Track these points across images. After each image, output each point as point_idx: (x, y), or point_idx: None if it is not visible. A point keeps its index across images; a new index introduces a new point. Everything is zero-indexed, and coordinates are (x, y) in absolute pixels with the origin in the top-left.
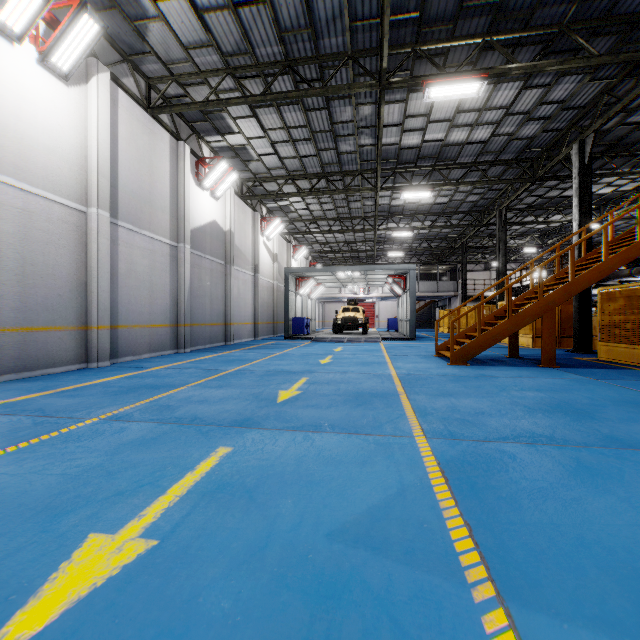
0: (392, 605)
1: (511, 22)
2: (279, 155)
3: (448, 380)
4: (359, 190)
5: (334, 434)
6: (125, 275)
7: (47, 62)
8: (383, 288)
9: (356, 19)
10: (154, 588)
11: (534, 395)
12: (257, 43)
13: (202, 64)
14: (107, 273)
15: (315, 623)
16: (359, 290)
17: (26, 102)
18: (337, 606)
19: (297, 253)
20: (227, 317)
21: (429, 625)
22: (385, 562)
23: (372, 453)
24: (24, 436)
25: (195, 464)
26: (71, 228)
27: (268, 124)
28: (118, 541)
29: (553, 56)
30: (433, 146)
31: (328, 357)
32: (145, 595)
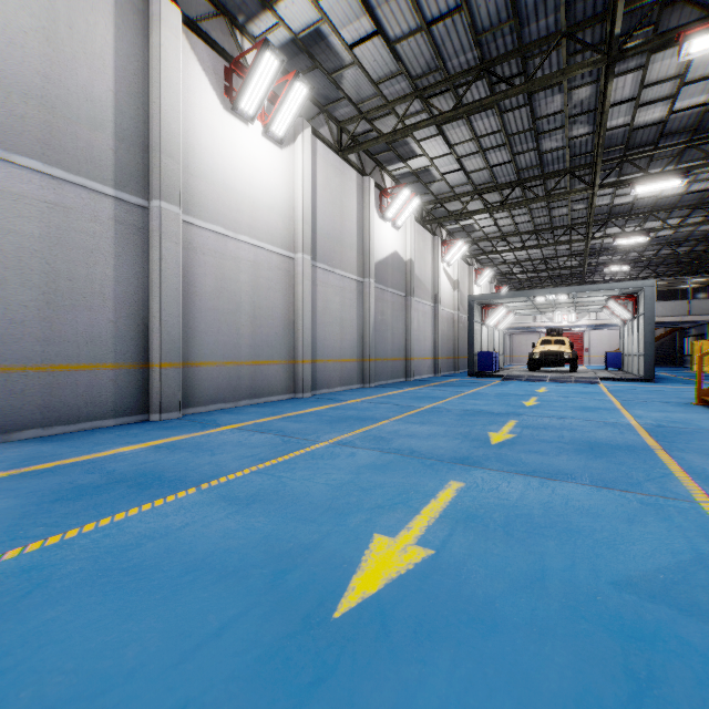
0: None
1: None
2: (465, 170)
3: None
4: (567, 193)
5: (577, 485)
6: (321, 313)
7: (269, 133)
8: (597, 313)
9: None
10: (450, 586)
11: None
12: (449, 56)
13: (390, 95)
14: (309, 312)
15: (630, 657)
16: (561, 317)
17: (255, 171)
18: (651, 650)
19: (480, 277)
20: (407, 352)
21: None
22: (700, 626)
23: (638, 512)
24: (282, 450)
25: (434, 493)
26: (283, 274)
27: (455, 139)
28: (400, 544)
29: None
30: (687, 115)
31: (532, 399)
32: (445, 590)
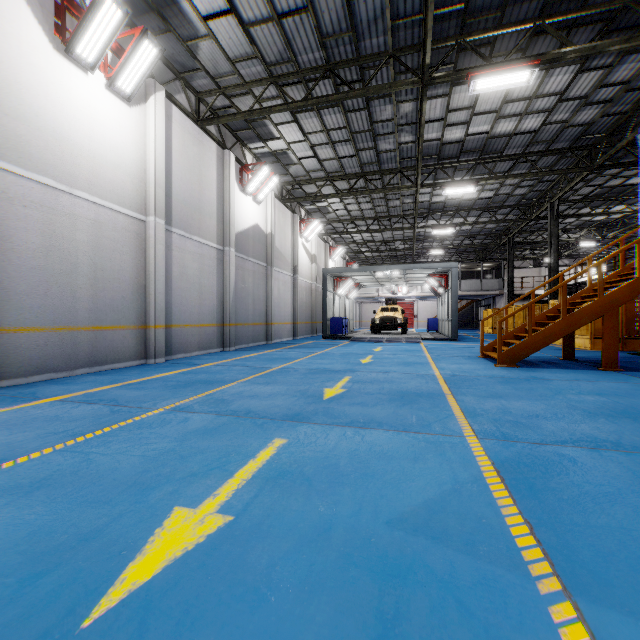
0: (457, 589)
1: (566, 3)
2: (318, 157)
3: (496, 382)
4: (398, 188)
5: (383, 431)
6: (178, 278)
7: (113, 86)
8: (422, 287)
9: (398, 17)
10: (236, 555)
11: (594, 399)
12: (299, 50)
13: (247, 75)
14: (163, 276)
15: (384, 597)
16: (397, 289)
17: (96, 124)
18: (403, 585)
19: (334, 253)
20: (268, 317)
21: (495, 610)
22: (446, 551)
23: (423, 450)
24: (105, 422)
25: (255, 453)
26: (133, 236)
27: (308, 128)
28: (199, 514)
29: (615, 34)
30: (477, 139)
31: (368, 357)
32: (230, 560)
